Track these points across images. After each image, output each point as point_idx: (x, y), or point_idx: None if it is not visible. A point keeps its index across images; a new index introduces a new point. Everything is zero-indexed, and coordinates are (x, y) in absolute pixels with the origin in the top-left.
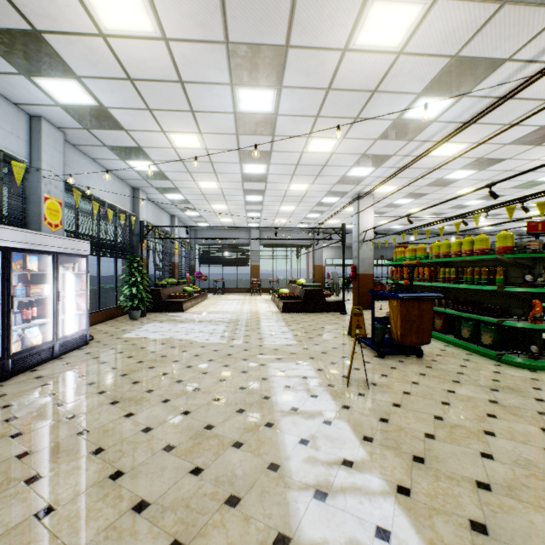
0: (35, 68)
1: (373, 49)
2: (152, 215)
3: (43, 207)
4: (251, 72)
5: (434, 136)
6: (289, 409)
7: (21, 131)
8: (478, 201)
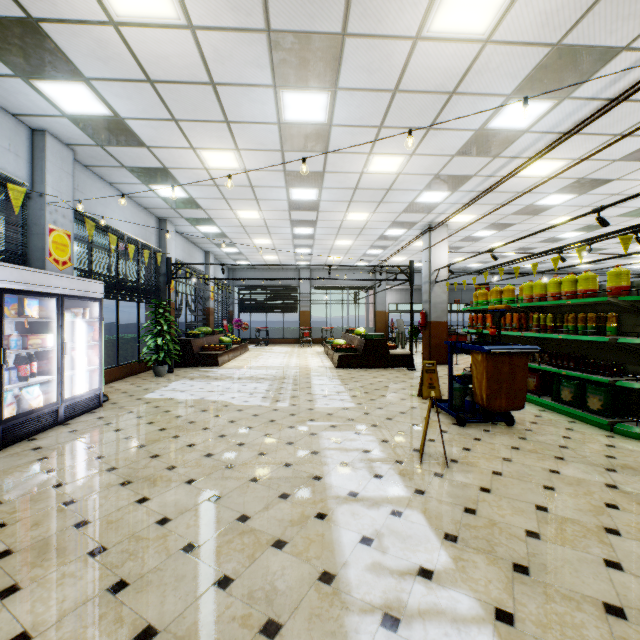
0: (33, 68)
1: (452, 37)
2: (183, 251)
3: (47, 240)
4: (299, 70)
5: (525, 151)
6: (347, 494)
7: (21, 148)
8: (575, 233)
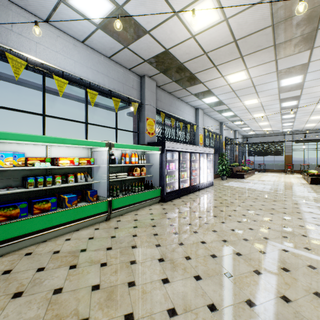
0: (204, 97)
1: None
2: (226, 132)
3: (199, 138)
4: (288, 74)
5: None
6: (308, 211)
7: (194, 114)
8: None
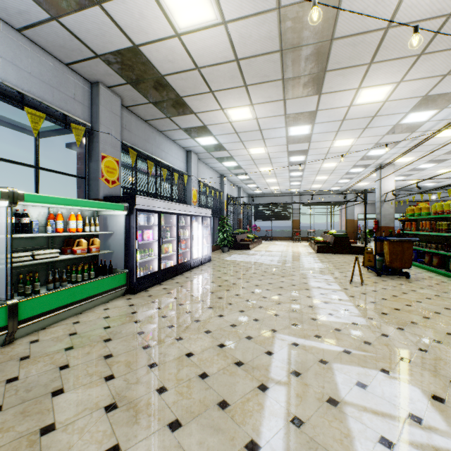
0: (198, 136)
1: (367, 103)
2: (229, 189)
3: (191, 194)
4: (297, 121)
5: (432, 128)
6: (316, 287)
7: (184, 159)
8: None
